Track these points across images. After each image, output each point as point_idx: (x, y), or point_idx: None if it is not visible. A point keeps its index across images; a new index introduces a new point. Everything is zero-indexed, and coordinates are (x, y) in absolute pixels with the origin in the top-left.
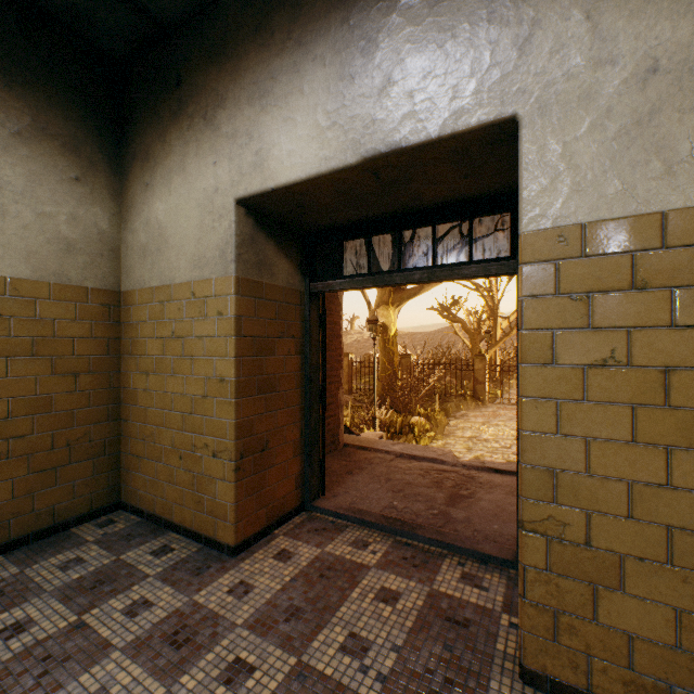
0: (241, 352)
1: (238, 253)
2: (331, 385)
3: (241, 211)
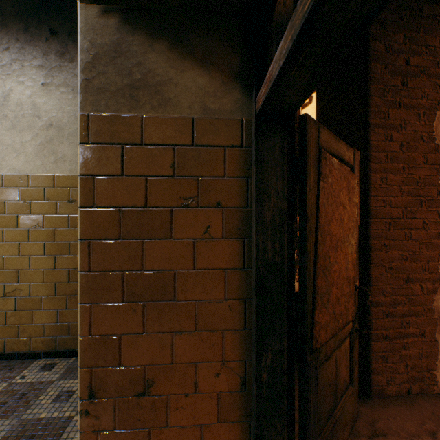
0: (91, 232)
1: (84, 78)
2: (410, 284)
3: (91, 13)
